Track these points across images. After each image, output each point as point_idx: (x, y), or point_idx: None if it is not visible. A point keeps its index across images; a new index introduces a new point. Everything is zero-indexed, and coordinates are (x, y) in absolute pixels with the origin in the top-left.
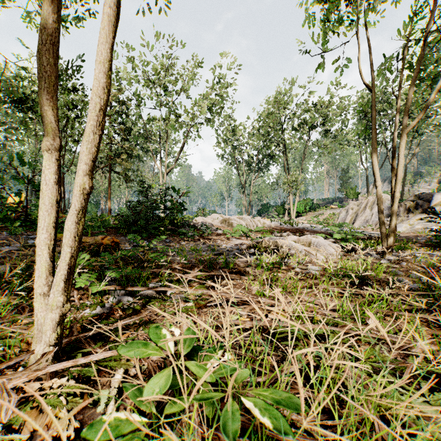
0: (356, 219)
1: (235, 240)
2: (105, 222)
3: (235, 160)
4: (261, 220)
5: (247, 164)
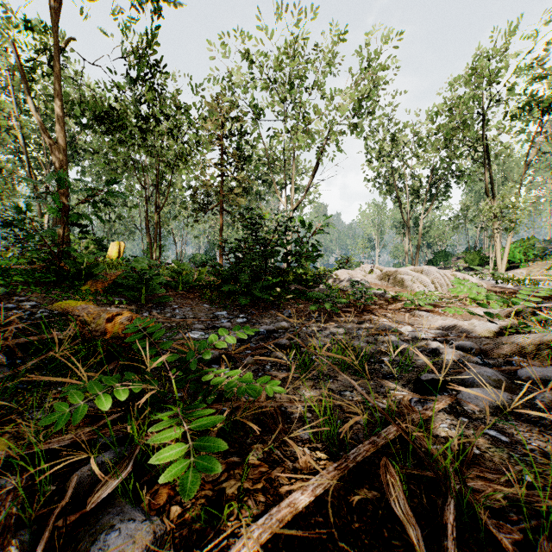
0: None
1: (429, 316)
2: (187, 277)
3: (393, 185)
4: (458, 274)
5: (412, 190)
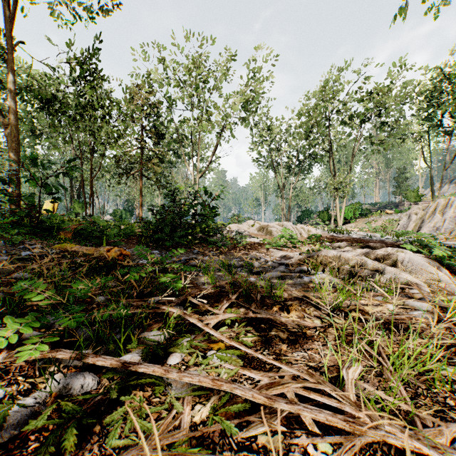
0: (422, 226)
1: (276, 251)
2: (126, 229)
3: (272, 162)
4: (305, 227)
5: (285, 166)
